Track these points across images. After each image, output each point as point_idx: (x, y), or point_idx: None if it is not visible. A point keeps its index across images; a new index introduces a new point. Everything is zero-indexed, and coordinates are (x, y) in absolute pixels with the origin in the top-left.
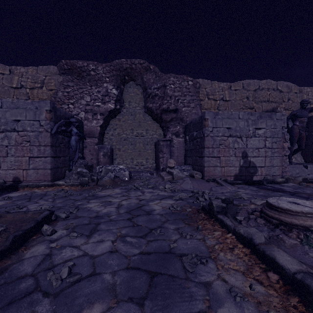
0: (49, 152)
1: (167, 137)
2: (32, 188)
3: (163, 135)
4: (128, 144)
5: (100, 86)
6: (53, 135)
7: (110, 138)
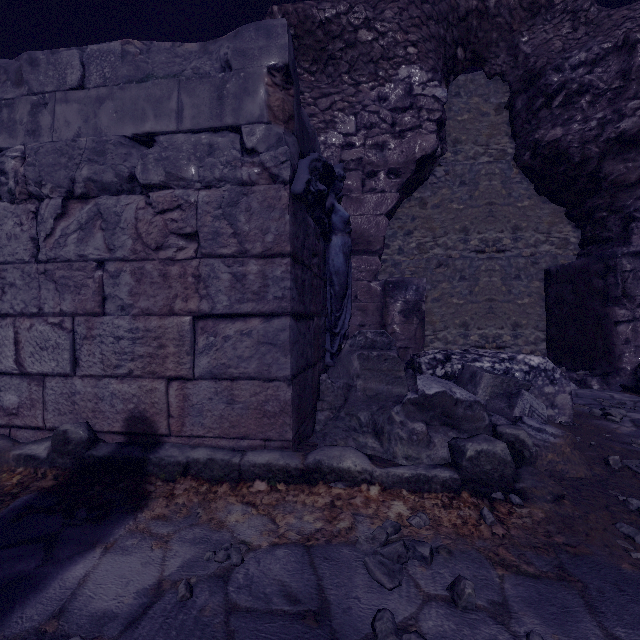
0: (283, 289)
1: (637, 241)
2: (207, 486)
3: (579, 244)
4: (452, 278)
5: (388, 81)
6: (294, 204)
7: (395, 260)
